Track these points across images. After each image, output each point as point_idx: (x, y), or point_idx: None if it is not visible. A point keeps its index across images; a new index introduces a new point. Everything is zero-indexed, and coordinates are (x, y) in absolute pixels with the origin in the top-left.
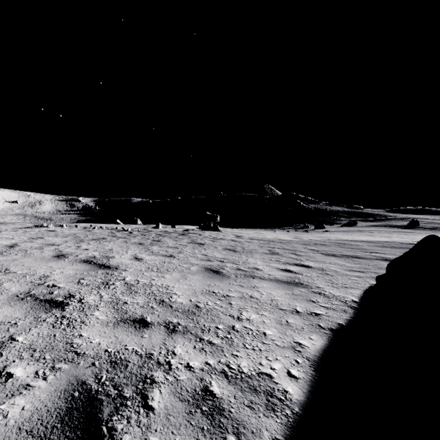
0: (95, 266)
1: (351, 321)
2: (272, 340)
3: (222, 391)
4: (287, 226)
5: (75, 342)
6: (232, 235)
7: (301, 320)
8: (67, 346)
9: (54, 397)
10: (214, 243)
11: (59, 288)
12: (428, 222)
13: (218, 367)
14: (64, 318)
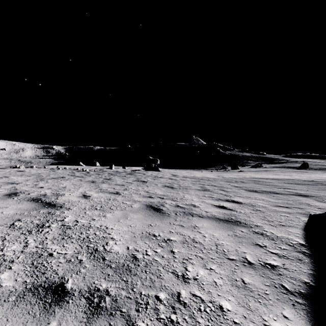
0: (41, 204)
1: (316, 277)
2: (235, 324)
3: None
4: (210, 167)
5: None
6: (169, 174)
7: (259, 278)
8: None
9: None
10: (155, 180)
11: None
12: (315, 164)
13: None
14: None
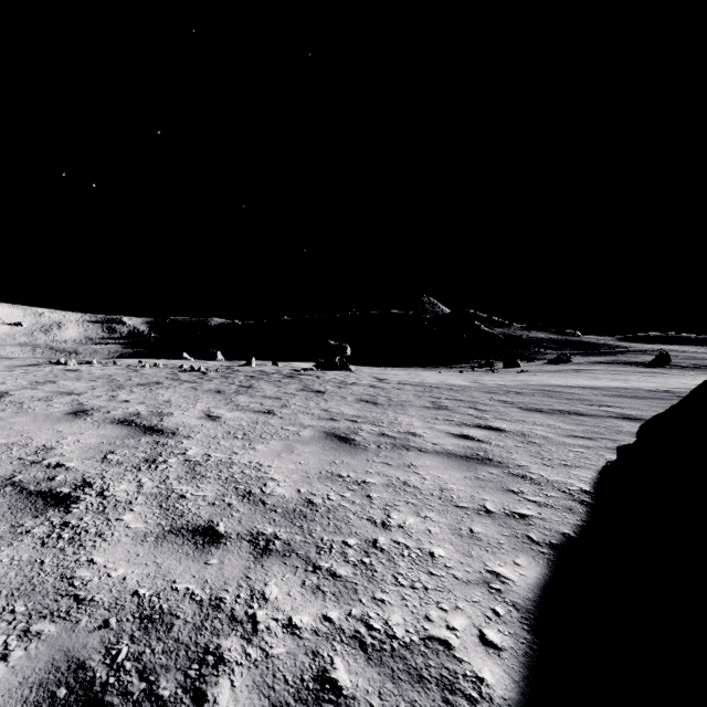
0: (138, 430)
1: (584, 528)
2: (447, 568)
3: (355, 681)
4: (458, 363)
5: (79, 576)
6: (370, 378)
7: (496, 528)
8: (61, 584)
9: (15, 700)
10: (341, 390)
11: (67, 469)
12: (685, 357)
13: (348, 626)
14: (67, 527)
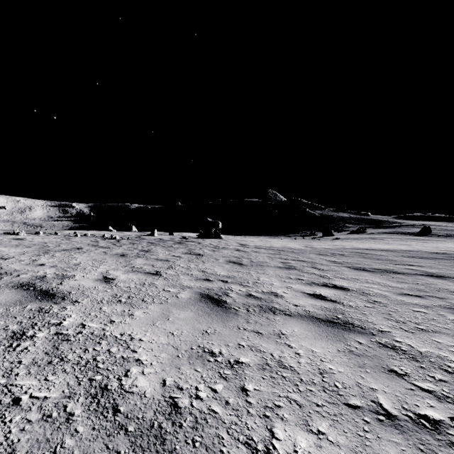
0: (31, 294)
1: None
2: None
3: None
4: (292, 233)
5: None
6: (235, 243)
7: None
8: None
9: None
10: (215, 253)
11: None
12: (440, 229)
13: None
14: None
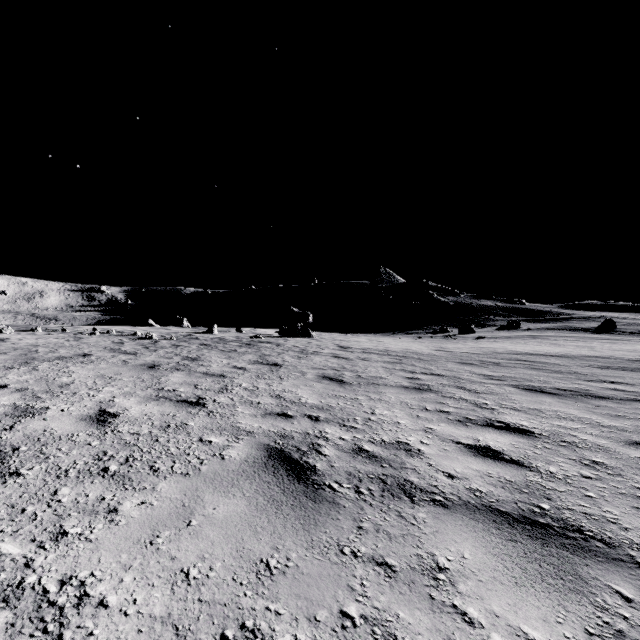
0: None
1: None
2: None
3: None
4: (414, 329)
5: None
6: (332, 345)
7: None
8: None
9: None
10: (300, 362)
11: None
12: (628, 323)
13: None
14: None
